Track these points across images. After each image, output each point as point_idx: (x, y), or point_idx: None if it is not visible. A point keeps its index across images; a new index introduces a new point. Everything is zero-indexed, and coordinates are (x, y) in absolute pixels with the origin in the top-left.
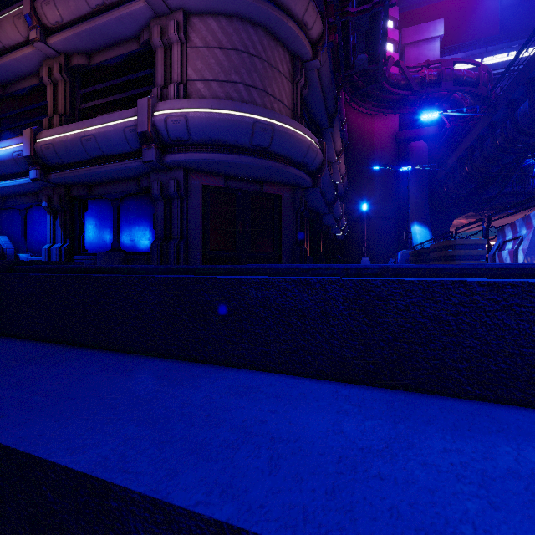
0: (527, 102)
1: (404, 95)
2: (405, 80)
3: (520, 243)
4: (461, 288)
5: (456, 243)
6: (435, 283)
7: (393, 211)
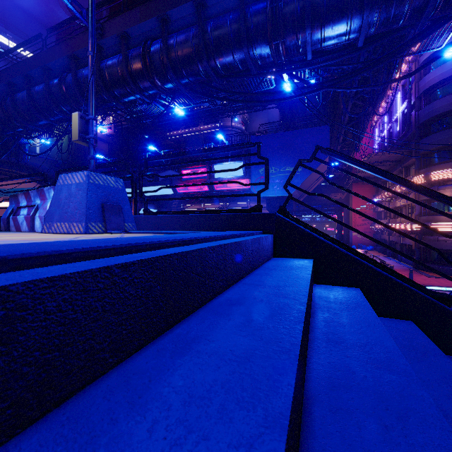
0: (25, 92)
1: None
2: None
3: (36, 211)
4: (106, 273)
5: None
6: (87, 273)
7: None
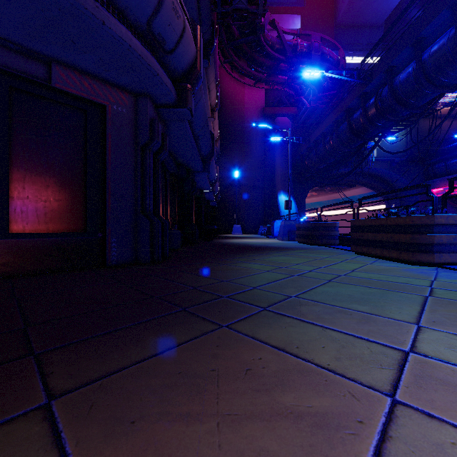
0: (409, 67)
1: (278, 59)
2: (280, 44)
3: None
4: None
5: (435, 222)
6: None
7: (260, 180)
